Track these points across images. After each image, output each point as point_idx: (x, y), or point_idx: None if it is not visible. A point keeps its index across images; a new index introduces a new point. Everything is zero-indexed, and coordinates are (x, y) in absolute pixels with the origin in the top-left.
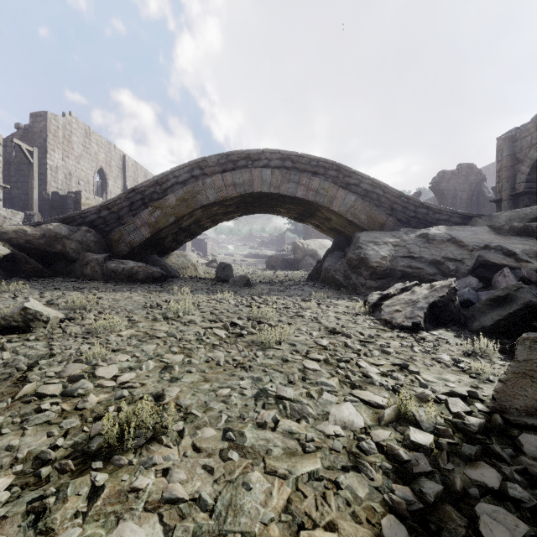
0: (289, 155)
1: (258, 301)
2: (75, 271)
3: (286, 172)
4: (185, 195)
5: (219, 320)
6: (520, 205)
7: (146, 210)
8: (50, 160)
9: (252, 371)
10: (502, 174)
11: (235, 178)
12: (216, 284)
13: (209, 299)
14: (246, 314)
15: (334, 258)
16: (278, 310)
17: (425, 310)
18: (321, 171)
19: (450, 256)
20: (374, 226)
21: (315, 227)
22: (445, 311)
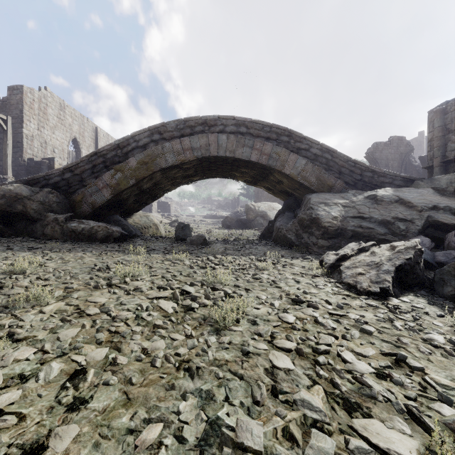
0: (244, 121)
1: (214, 262)
2: (36, 231)
3: (241, 137)
4: (144, 159)
5: (169, 287)
6: (451, 171)
7: (107, 172)
8: (26, 129)
9: (201, 376)
10: (433, 144)
11: (192, 142)
12: (175, 243)
13: (164, 260)
14: (200, 277)
15: (285, 218)
16: (234, 272)
17: (393, 273)
18: (274, 137)
19: (400, 216)
20: (323, 189)
21: (267, 190)
22: (411, 274)
